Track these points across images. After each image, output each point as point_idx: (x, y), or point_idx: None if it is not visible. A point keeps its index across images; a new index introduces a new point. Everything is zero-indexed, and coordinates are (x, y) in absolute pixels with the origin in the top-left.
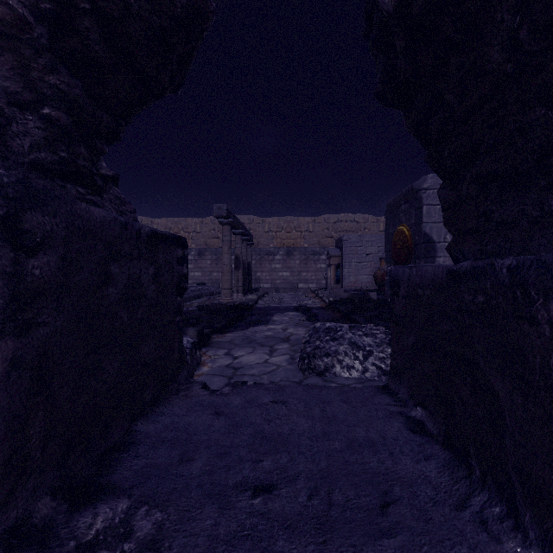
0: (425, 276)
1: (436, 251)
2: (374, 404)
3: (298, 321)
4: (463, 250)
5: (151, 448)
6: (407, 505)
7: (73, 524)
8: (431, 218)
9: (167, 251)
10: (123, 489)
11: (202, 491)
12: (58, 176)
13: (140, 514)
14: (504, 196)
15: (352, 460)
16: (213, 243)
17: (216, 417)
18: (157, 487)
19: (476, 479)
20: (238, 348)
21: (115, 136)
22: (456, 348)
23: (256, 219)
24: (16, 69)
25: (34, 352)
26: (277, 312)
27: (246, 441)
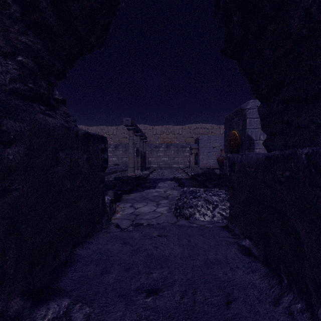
0: (251, 160)
1: (254, 145)
2: (220, 237)
3: (173, 187)
4: (273, 144)
5: (84, 265)
6: (242, 302)
7: (33, 316)
8: (251, 126)
9: (94, 145)
10: (66, 292)
11: (115, 293)
12: (27, 99)
13: (76, 308)
14: (299, 111)
15: (207, 272)
16: (124, 141)
17: (124, 245)
18: (87, 291)
19: (285, 285)
20: (138, 203)
21: (63, 75)
22: (271, 204)
23: (148, 127)
24: (1, 32)
25: (9, 207)
26: (161, 181)
27: (142, 260)
